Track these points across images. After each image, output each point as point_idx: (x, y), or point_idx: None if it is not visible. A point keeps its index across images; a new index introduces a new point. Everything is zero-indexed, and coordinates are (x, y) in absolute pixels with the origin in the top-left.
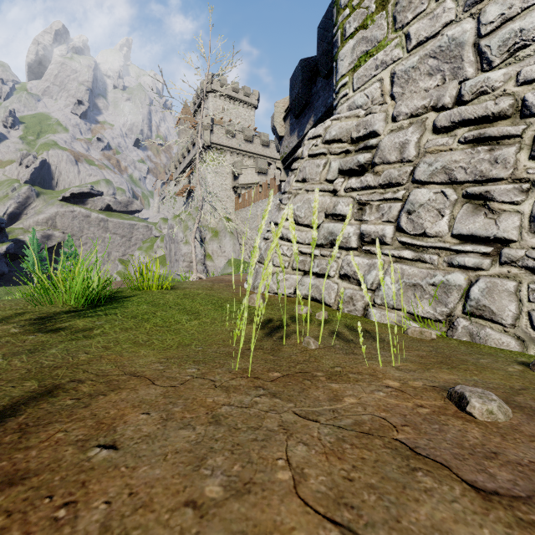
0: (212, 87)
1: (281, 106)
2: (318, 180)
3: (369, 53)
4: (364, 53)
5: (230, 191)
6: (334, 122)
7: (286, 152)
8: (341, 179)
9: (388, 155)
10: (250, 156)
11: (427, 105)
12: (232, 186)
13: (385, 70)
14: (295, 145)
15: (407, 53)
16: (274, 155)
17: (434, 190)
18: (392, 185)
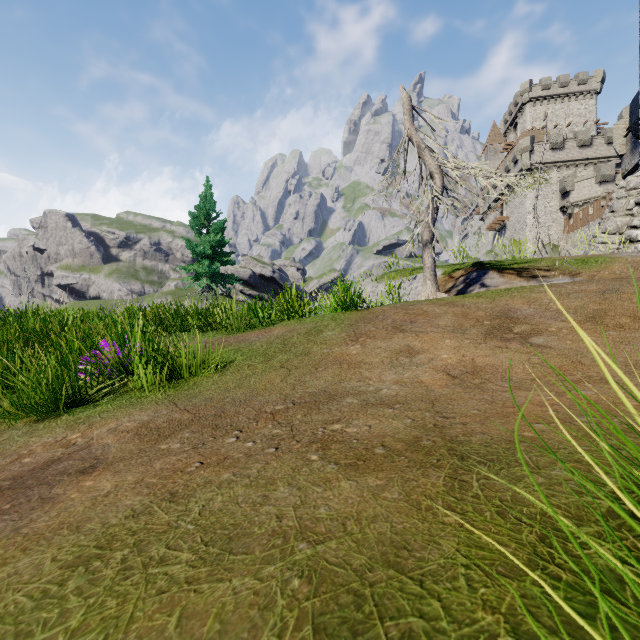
0: (530, 96)
1: (621, 126)
2: (621, 210)
3: None
4: None
5: (556, 213)
6: (633, 179)
7: (627, 169)
8: (636, 208)
9: None
10: (586, 164)
11: None
12: (560, 207)
13: None
14: (637, 163)
15: None
16: None
17: None
18: None
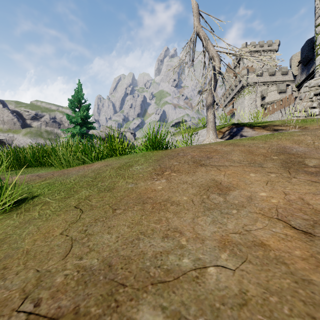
0: (246, 50)
1: (295, 61)
2: (306, 98)
3: None
4: None
5: (259, 107)
6: (312, 81)
7: (298, 82)
8: (314, 97)
9: None
10: (273, 84)
11: None
12: (260, 104)
13: None
14: (304, 79)
15: None
16: (291, 78)
17: None
18: None
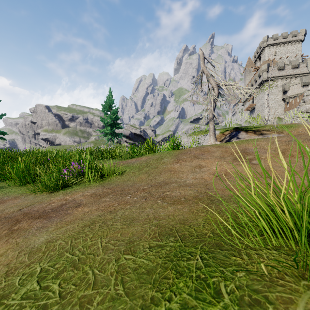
0: (267, 43)
1: None
2: (308, 101)
3: None
4: None
5: (280, 101)
6: None
7: None
8: None
9: None
10: (296, 77)
11: None
12: (282, 98)
13: None
14: None
15: None
16: None
17: None
18: None
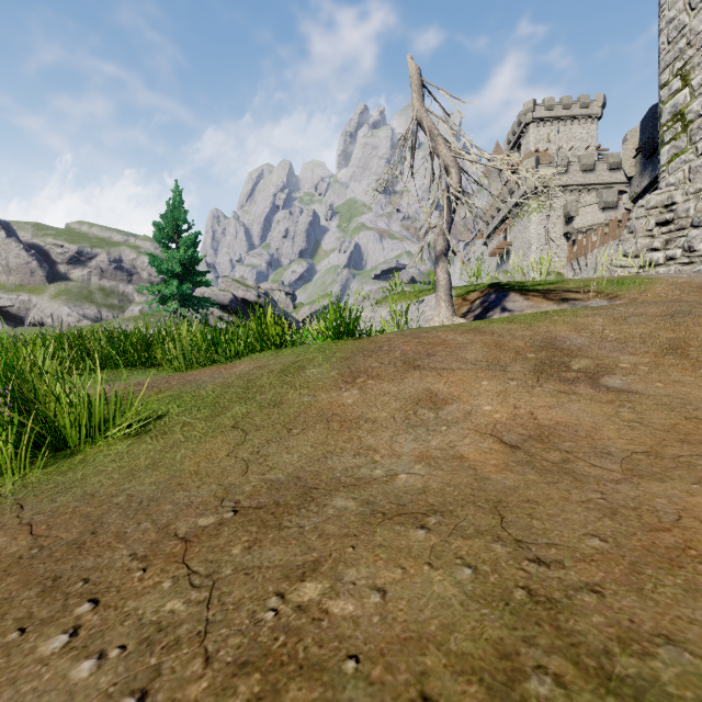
0: (534, 116)
1: (630, 147)
2: (641, 231)
3: (677, 155)
4: (674, 154)
5: (560, 239)
6: (653, 197)
7: (636, 192)
8: (657, 228)
9: (680, 214)
10: (589, 190)
11: (701, 188)
12: (564, 233)
13: (685, 165)
14: (646, 185)
15: (696, 158)
16: None
17: (699, 230)
18: (682, 229)
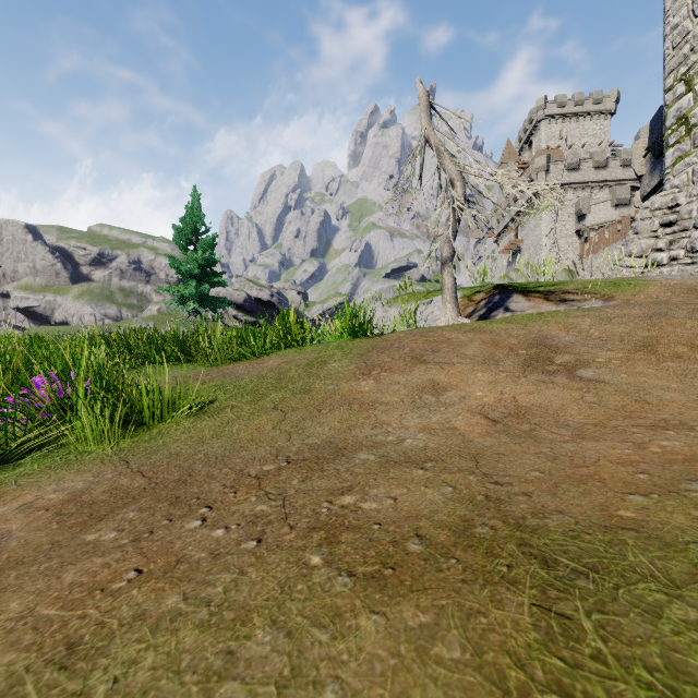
0: (545, 113)
1: (640, 146)
2: (646, 232)
3: (681, 158)
4: (678, 157)
5: (572, 236)
6: (658, 198)
7: (646, 191)
8: (661, 229)
9: (683, 216)
10: (602, 186)
11: None
12: (575, 231)
13: (689, 168)
14: (656, 184)
15: None
16: None
17: None
18: (685, 230)
